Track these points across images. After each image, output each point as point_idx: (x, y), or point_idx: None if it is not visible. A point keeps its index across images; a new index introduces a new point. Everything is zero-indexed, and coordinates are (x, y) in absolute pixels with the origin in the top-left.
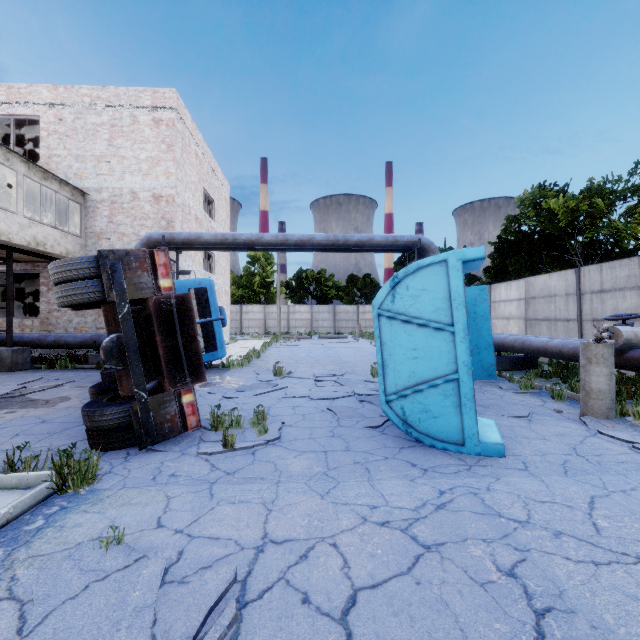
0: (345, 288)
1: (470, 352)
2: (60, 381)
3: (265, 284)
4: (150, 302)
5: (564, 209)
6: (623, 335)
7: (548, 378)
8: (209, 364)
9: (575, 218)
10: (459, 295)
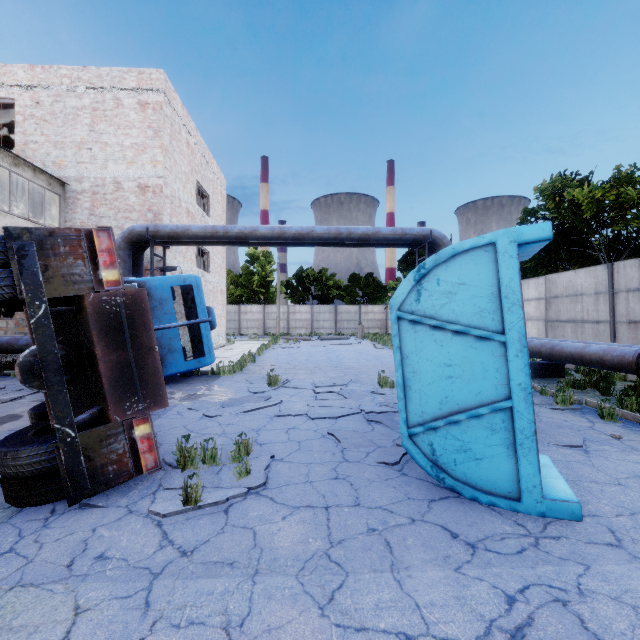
0: (347, 287)
1: (529, 371)
2: (22, 392)
3: (264, 283)
4: (86, 301)
5: (589, 199)
6: None
7: (582, 389)
8: (197, 371)
9: (601, 209)
10: (513, 291)
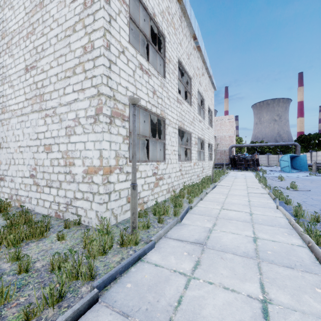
0: (272, 148)
1: (290, 163)
2: None
3: (239, 148)
4: (255, 159)
5: None
6: (317, 162)
7: None
8: None
9: None
10: (289, 158)
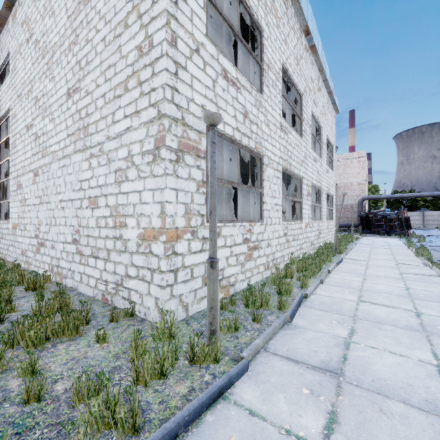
0: (431, 201)
1: None
2: None
3: (374, 201)
4: (404, 218)
5: None
6: None
7: None
8: None
9: None
10: None
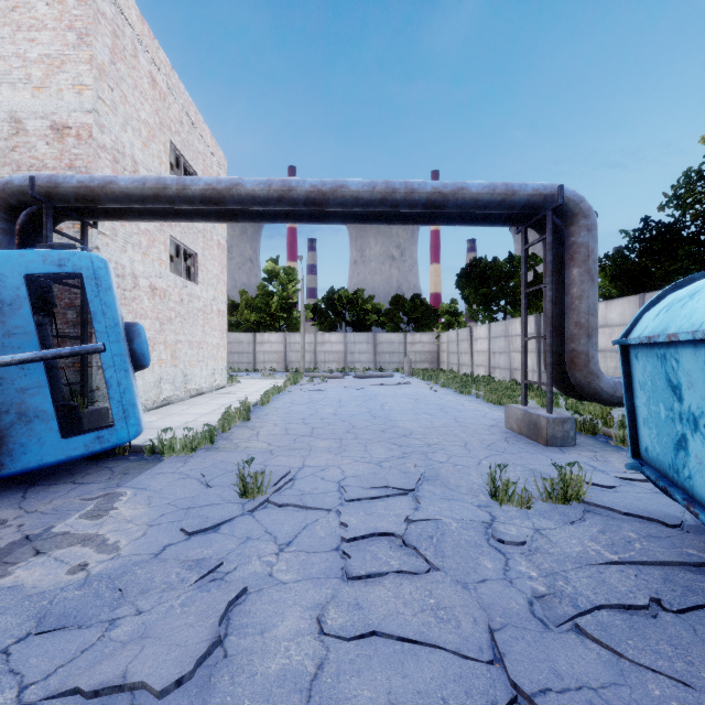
0: (388, 312)
1: None
2: None
3: (286, 306)
4: None
5: None
6: None
7: None
8: (122, 446)
9: None
10: None
